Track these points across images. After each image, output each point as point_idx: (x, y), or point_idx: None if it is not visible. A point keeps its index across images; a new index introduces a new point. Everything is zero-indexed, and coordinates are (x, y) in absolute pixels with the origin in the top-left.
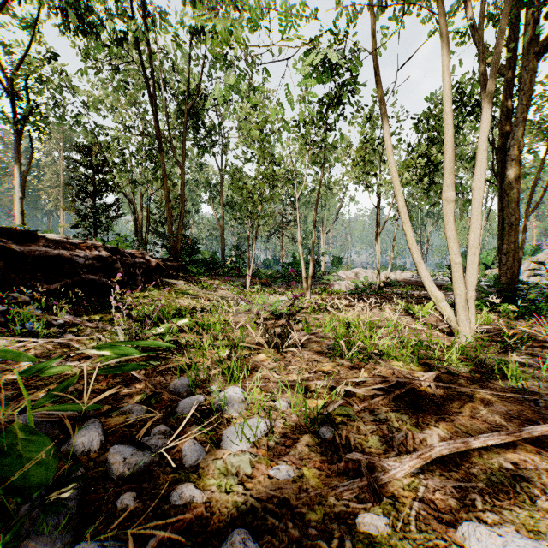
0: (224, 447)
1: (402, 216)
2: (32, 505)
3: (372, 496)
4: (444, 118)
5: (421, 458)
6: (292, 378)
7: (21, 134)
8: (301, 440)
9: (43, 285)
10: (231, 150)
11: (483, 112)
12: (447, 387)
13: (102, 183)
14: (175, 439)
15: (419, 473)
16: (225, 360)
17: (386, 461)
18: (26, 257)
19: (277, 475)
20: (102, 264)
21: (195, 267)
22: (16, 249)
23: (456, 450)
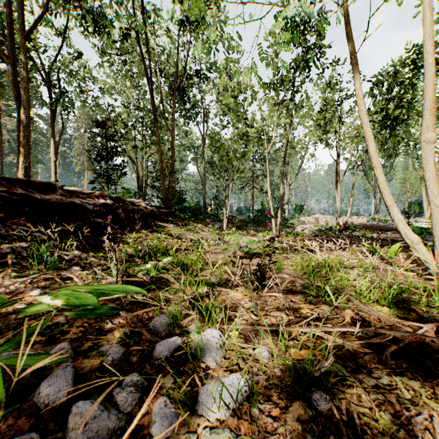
0: (199, 413)
1: (373, 161)
2: None
3: None
4: (424, 58)
5: None
6: (270, 321)
7: (54, 113)
8: (291, 410)
9: (59, 226)
10: (211, 119)
11: None
12: None
13: (112, 149)
14: (146, 394)
15: None
16: (204, 296)
17: None
18: (45, 203)
19: None
20: (107, 210)
21: (182, 213)
22: (37, 197)
23: None
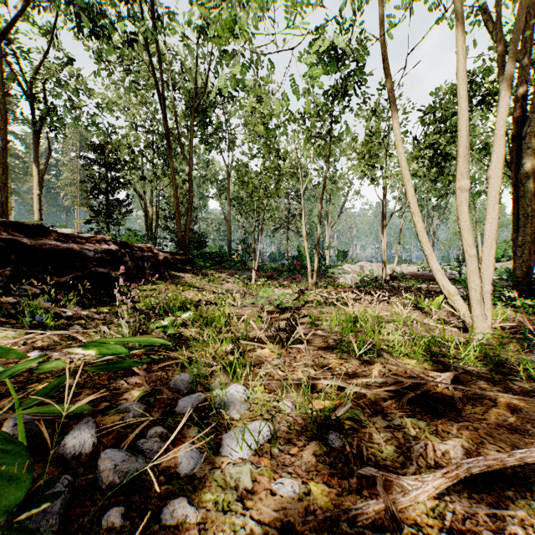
0: (223, 454)
1: (411, 207)
2: (1, 527)
3: (390, 522)
4: (458, 103)
5: (447, 477)
6: (297, 376)
7: (39, 135)
8: (308, 448)
9: (53, 278)
10: (237, 146)
11: (500, 96)
12: (466, 389)
13: (114, 180)
14: (171, 443)
15: (443, 494)
16: (228, 354)
17: (406, 480)
18: (37, 250)
19: (281, 491)
20: (111, 257)
21: (202, 261)
22: (27, 243)
23: (488, 469)
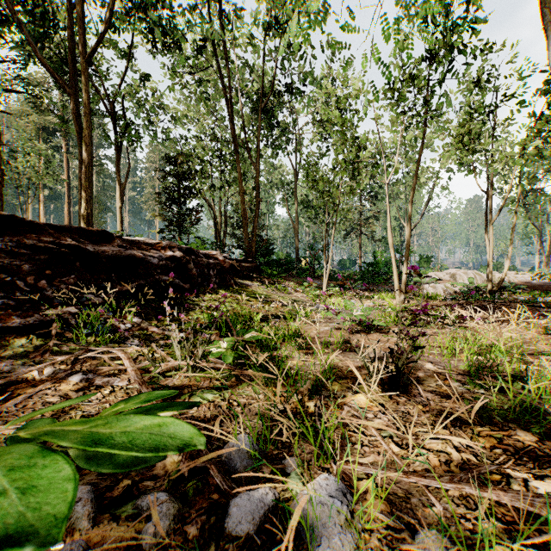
0: None
1: None
2: None
3: None
4: None
5: None
6: (429, 462)
7: (120, 151)
8: None
9: (116, 286)
10: (305, 146)
11: None
12: None
13: (185, 190)
14: None
15: None
16: (306, 399)
17: None
18: (99, 257)
19: None
20: (176, 264)
21: (269, 268)
22: (89, 249)
23: None
